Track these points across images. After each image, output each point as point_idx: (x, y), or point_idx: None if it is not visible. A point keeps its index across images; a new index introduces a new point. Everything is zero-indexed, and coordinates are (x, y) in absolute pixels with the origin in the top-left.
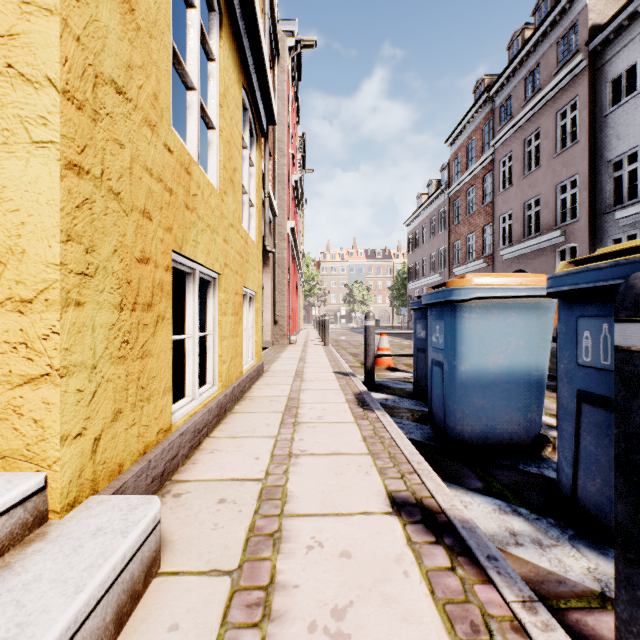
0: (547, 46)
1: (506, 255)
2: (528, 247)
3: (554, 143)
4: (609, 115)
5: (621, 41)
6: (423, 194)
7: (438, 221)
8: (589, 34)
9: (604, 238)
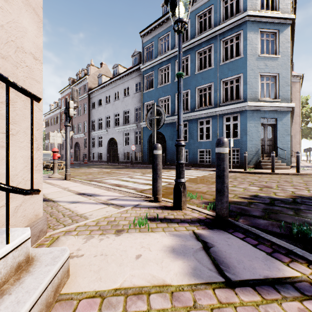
0: (82, 85)
1: (75, 137)
2: (79, 136)
3: (83, 111)
4: (92, 110)
5: (93, 95)
6: (52, 105)
7: (57, 119)
8: (88, 89)
9: (91, 137)
